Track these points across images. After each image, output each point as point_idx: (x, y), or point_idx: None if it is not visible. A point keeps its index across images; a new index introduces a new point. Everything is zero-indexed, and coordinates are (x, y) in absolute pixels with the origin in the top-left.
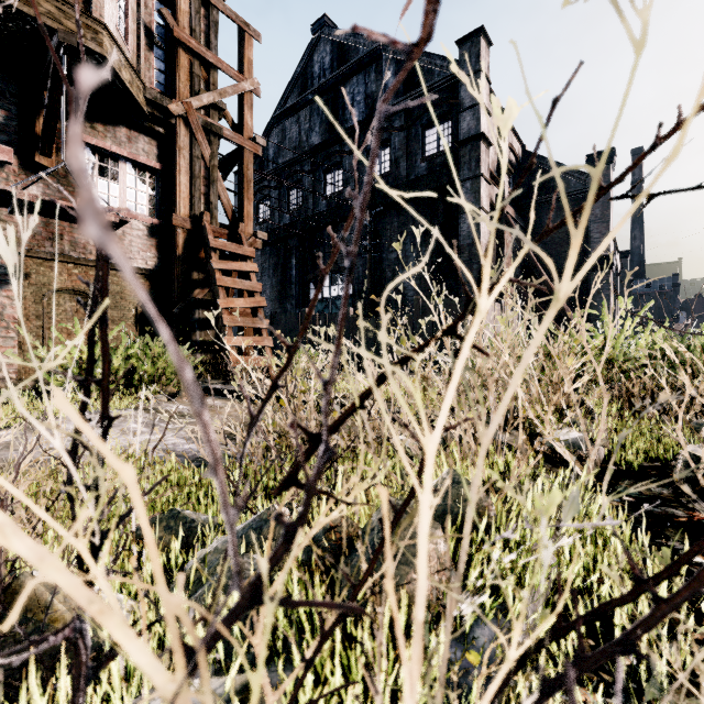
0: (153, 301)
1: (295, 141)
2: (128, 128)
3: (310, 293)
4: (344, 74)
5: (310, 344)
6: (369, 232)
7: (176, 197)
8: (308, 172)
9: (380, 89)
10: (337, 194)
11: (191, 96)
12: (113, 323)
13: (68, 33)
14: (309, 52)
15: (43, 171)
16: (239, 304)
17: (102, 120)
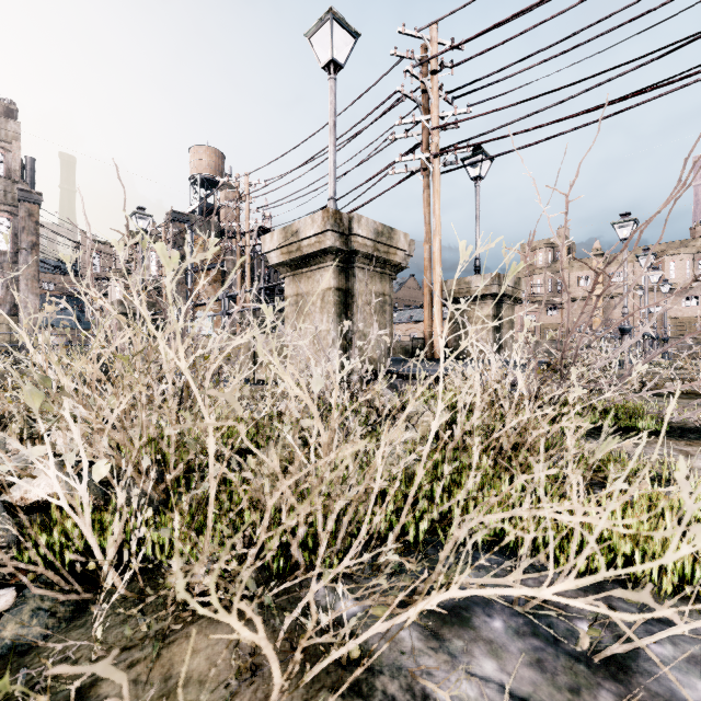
0: None
1: None
2: None
3: None
4: None
5: None
6: None
7: None
8: None
9: None
10: None
11: None
12: None
13: None
14: None
15: None
16: None
17: None
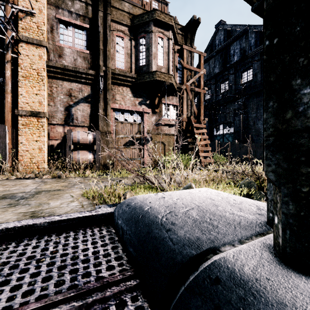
0: (176, 143)
1: (207, 72)
2: (171, 96)
3: (214, 132)
4: (230, 42)
5: (218, 154)
6: (241, 106)
7: (183, 112)
8: (213, 84)
9: (247, 45)
10: (226, 91)
11: (187, 81)
12: (168, 150)
13: (168, 82)
14: (214, 36)
15: (155, 112)
16: (202, 143)
17: (166, 96)
